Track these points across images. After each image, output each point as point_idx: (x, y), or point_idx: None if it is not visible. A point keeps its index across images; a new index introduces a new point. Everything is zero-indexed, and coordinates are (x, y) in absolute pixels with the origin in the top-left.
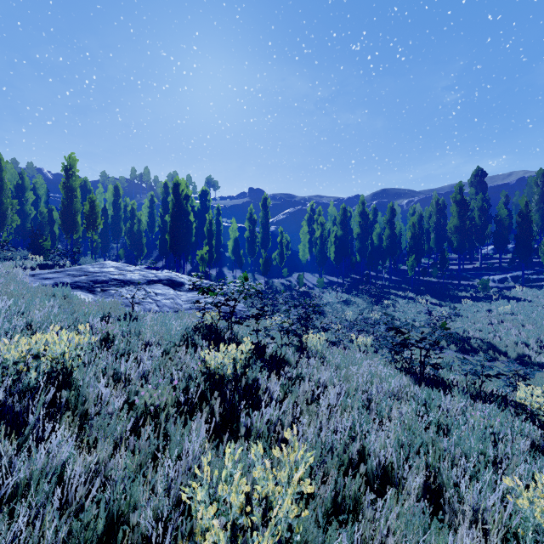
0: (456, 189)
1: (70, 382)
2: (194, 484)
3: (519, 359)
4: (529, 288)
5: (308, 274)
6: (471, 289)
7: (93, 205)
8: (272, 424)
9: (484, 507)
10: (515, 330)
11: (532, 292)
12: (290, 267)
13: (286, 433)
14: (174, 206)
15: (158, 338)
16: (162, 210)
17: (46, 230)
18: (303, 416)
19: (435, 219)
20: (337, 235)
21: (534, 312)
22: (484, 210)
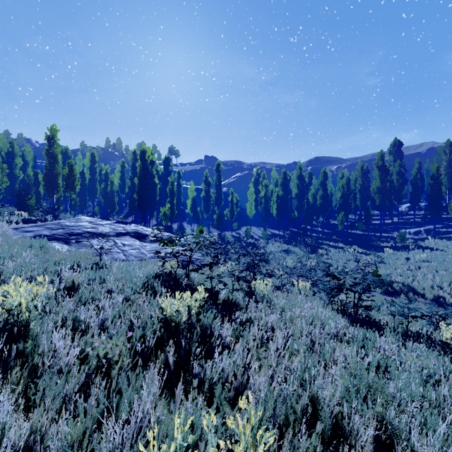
0: (378, 156)
1: (26, 333)
2: None
3: (435, 300)
4: (439, 239)
5: (254, 227)
6: (391, 240)
7: (71, 168)
8: (225, 371)
9: None
10: (430, 275)
11: (442, 243)
12: (239, 222)
13: (241, 402)
14: (141, 170)
15: (120, 286)
16: (132, 174)
17: (32, 190)
18: (253, 360)
19: (360, 182)
20: (279, 194)
21: (445, 259)
22: (401, 174)
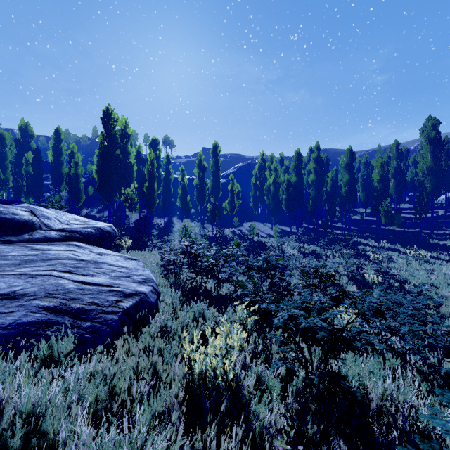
0: (429, 125)
1: None
2: None
3: None
4: None
5: (259, 223)
6: None
7: None
8: None
9: None
10: None
11: None
12: (240, 217)
13: None
14: (104, 139)
15: None
16: None
17: None
18: None
19: (395, 165)
20: (291, 181)
21: None
22: None
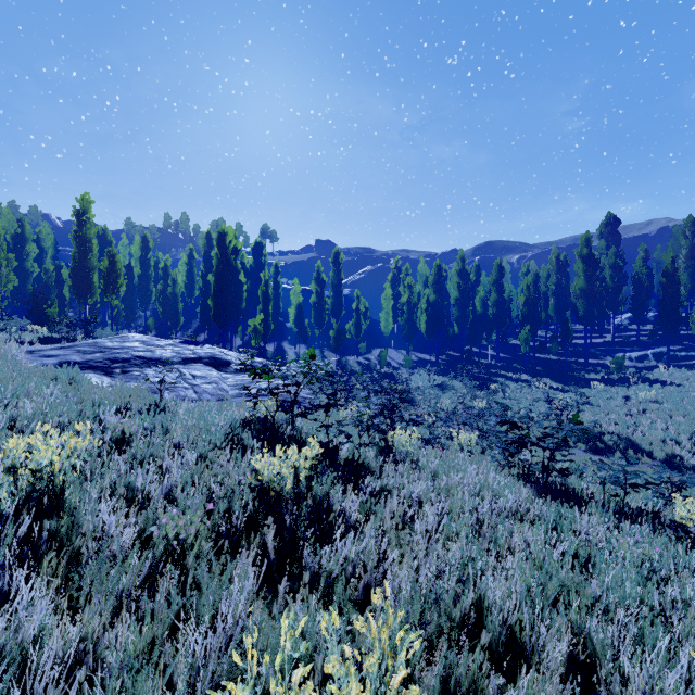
0: (583, 241)
1: (60, 504)
2: (230, 686)
3: (668, 460)
4: (676, 368)
5: (391, 350)
6: (601, 369)
7: (113, 260)
8: (349, 562)
9: (660, 690)
10: (661, 422)
11: (680, 374)
12: (369, 341)
13: (375, 596)
14: (219, 262)
15: (193, 438)
16: (204, 268)
17: (52, 294)
18: (391, 547)
19: (555, 280)
20: (430, 299)
21: (684, 399)
22: (618, 268)
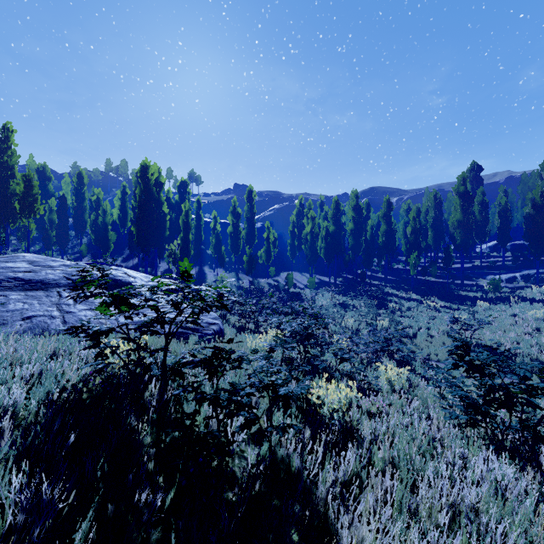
0: (459, 180)
1: None
2: None
3: None
4: None
5: (296, 273)
6: (477, 289)
7: (29, 185)
8: None
9: None
10: None
11: None
12: (277, 266)
13: None
14: (142, 192)
15: None
16: (135, 201)
17: None
18: None
19: (433, 214)
20: (329, 230)
21: None
22: (485, 204)
